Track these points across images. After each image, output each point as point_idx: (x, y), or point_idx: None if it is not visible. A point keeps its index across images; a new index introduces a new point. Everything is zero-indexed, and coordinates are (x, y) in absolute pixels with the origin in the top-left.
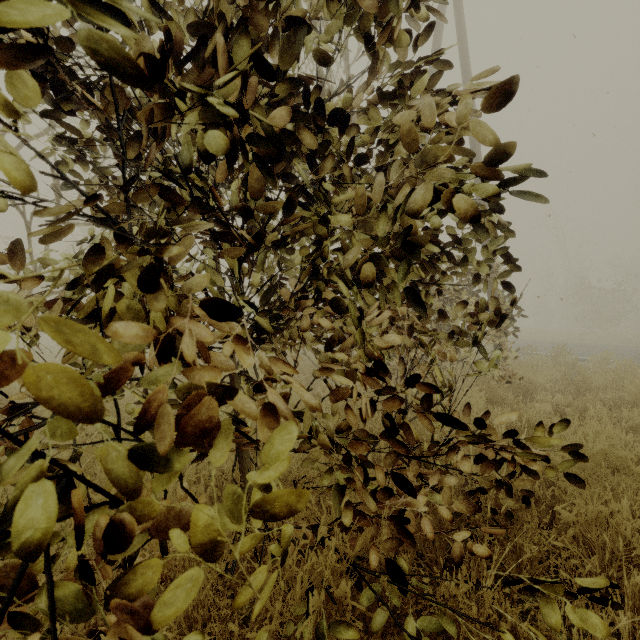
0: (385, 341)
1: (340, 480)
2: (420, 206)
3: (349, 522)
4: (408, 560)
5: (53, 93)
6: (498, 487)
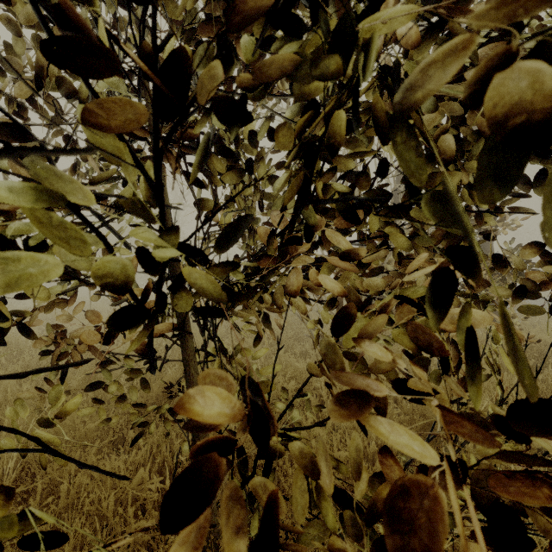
0: None
1: None
2: None
3: None
4: None
5: None
6: None
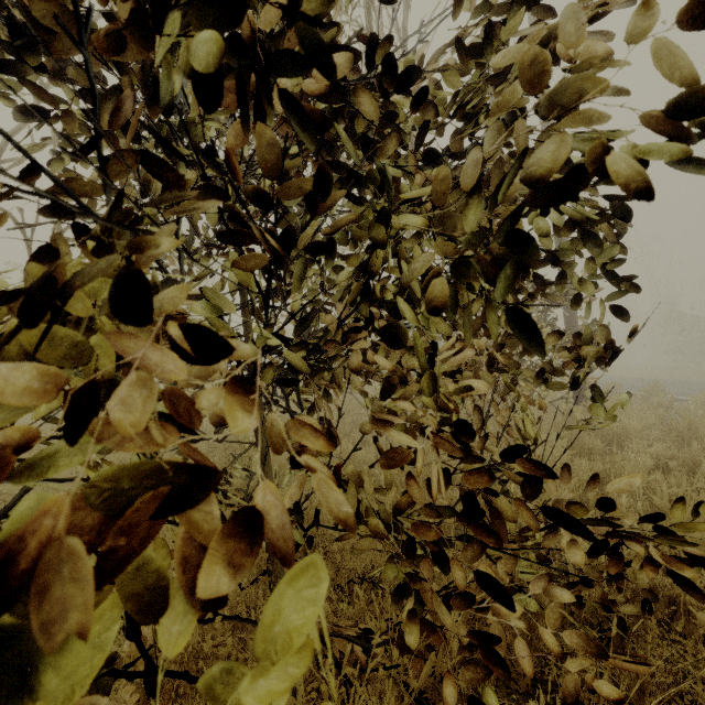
0: (461, 384)
1: (398, 573)
2: (547, 163)
3: (414, 646)
4: (491, 683)
5: (1, 41)
6: (610, 579)
